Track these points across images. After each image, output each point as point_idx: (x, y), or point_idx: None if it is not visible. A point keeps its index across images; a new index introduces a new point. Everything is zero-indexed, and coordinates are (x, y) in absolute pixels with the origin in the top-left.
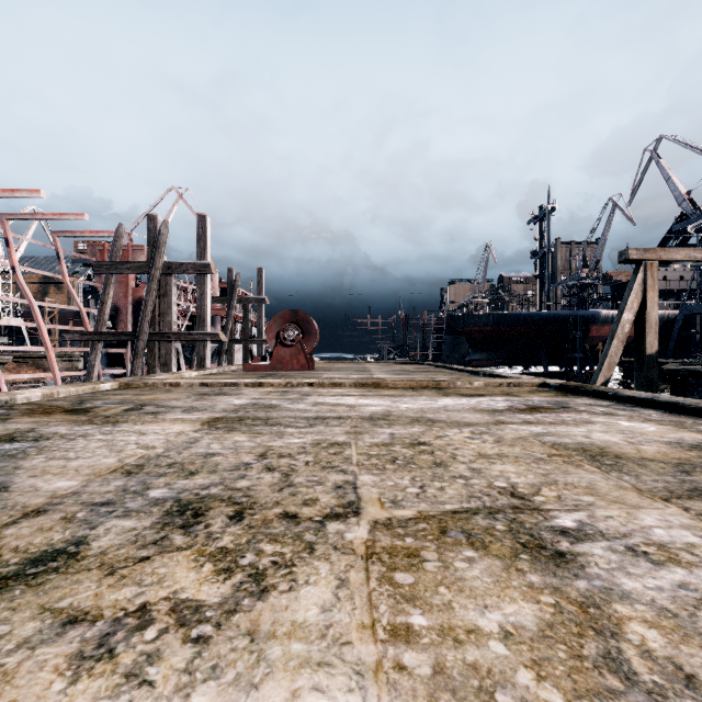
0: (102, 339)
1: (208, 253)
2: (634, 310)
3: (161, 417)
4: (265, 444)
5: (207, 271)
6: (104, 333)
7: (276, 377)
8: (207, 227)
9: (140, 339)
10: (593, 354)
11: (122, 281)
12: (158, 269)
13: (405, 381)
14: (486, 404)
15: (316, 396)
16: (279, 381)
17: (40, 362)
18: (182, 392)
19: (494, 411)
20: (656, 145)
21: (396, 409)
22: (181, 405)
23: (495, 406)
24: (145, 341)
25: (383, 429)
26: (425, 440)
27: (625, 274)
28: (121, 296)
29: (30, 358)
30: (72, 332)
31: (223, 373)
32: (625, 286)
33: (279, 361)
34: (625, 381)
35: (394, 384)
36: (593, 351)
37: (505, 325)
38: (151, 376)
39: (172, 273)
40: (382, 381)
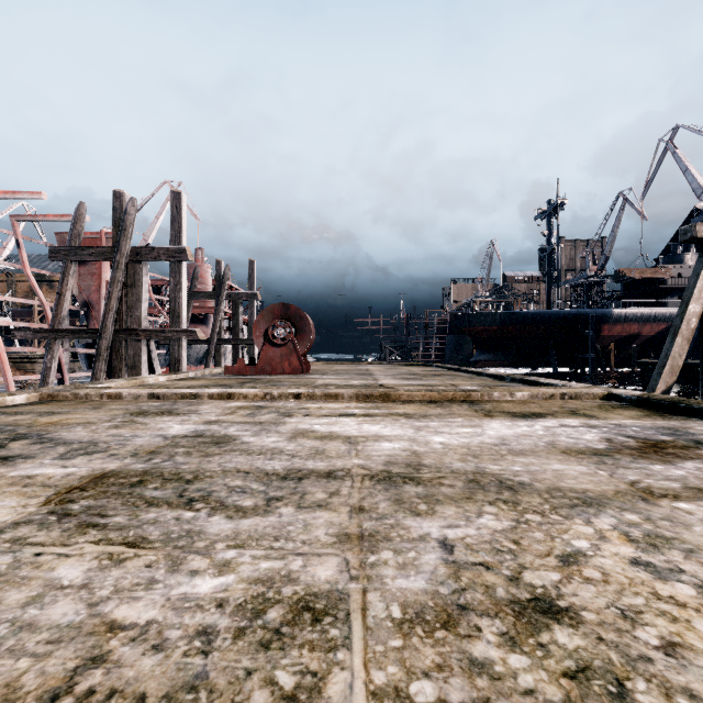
0: (59, 337)
1: (185, 237)
2: (702, 301)
3: (0, 472)
4: (107, 614)
5: (183, 257)
6: (62, 331)
7: (260, 384)
8: (183, 206)
9: (103, 337)
10: (605, 355)
11: (94, 273)
12: (124, 255)
13: (423, 391)
14: (564, 434)
15: (300, 417)
16: (254, 391)
17: (21, 363)
18: (115, 408)
19: (597, 455)
20: (672, 135)
21: (427, 449)
22: (79, 437)
23: (584, 440)
24: (109, 340)
25: (420, 520)
26: (542, 582)
27: (639, 271)
28: (93, 290)
29: (10, 358)
30: (24, 330)
31: (199, 377)
32: (637, 284)
33: (267, 363)
34: (644, 383)
35: (409, 395)
36: (605, 352)
37: (512, 324)
38: (97, 383)
39: (142, 260)
40: (392, 391)
